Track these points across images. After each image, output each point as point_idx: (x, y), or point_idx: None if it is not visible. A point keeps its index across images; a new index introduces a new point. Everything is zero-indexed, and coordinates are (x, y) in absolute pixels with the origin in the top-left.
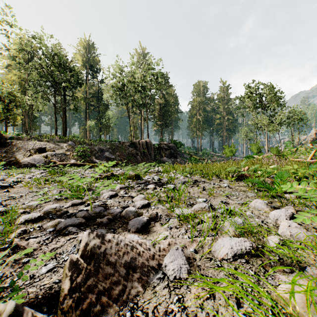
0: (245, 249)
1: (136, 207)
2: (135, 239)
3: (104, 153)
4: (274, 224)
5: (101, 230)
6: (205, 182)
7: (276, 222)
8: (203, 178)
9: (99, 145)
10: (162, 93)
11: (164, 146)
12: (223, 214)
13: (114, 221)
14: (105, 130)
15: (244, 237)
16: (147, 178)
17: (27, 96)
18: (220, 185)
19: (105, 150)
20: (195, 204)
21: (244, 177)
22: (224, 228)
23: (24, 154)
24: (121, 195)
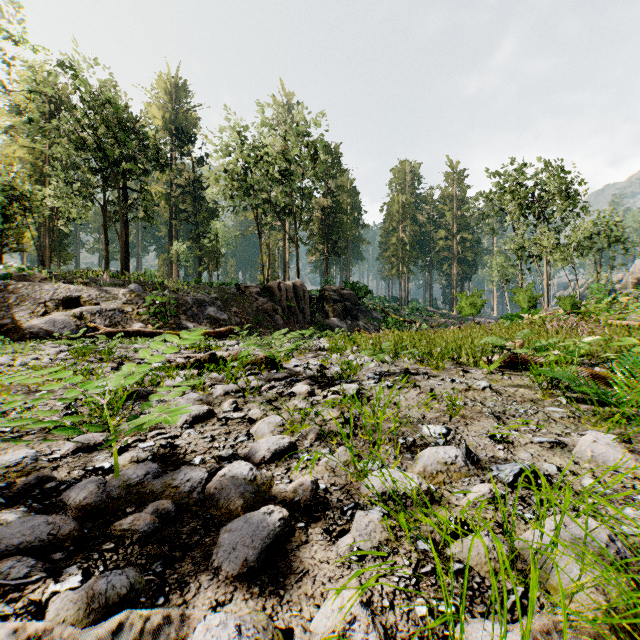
0: None
1: (256, 458)
2: None
3: (205, 309)
4: None
5: (111, 578)
6: (430, 374)
7: None
8: (422, 365)
9: (196, 293)
10: (327, 187)
11: (331, 294)
12: (516, 487)
13: (178, 516)
14: (210, 261)
15: None
16: (294, 365)
17: (45, 190)
18: (468, 384)
19: (208, 303)
20: (421, 446)
21: (519, 362)
22: (551, 564)
23: (32, 310)
24: (222, 417)
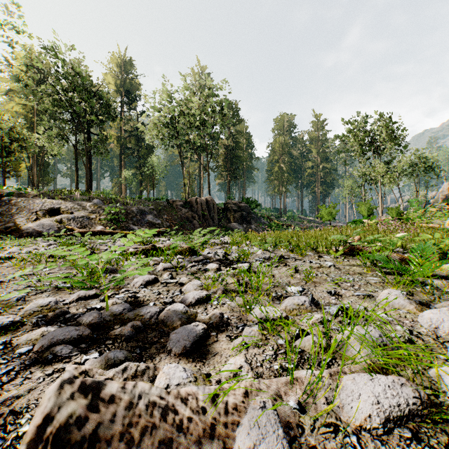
0: (407, 404)
1: (186, 302)
2: (177, 377)
3: (145, 217)
4: (434, 337)
5: (115, 353)
6: (296, 258)
7: (435, 332)
8: (292, 253)
9: (139, 205)
10: (229, 131)
11: (232, 206)
12: (337, 316)
13: (145, 330)
14: (148, 183)
15: (395, 373)
16: (207, 253)
17: (34, 134)
18: (320, 264)
19: (147, 212)
20: (285, 297)
21: (356, 251)
22: (347, 348)
23: (28, 217)
24: (164, 282)
